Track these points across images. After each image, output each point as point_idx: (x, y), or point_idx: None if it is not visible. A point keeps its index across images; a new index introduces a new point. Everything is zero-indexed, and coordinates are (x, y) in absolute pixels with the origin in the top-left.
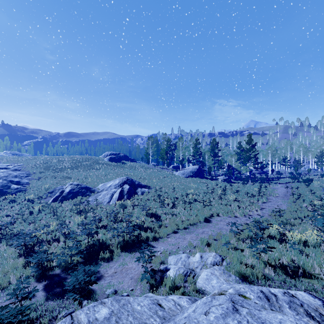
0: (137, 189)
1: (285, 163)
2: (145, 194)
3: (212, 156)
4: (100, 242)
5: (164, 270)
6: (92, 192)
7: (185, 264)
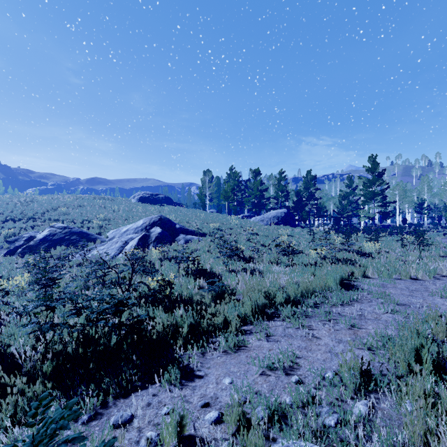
0: (178, 236)
1: (422, 210)
2: (191, 243)
3: (307, 198)
4: None
5: None
6: (91, 242)
7: None
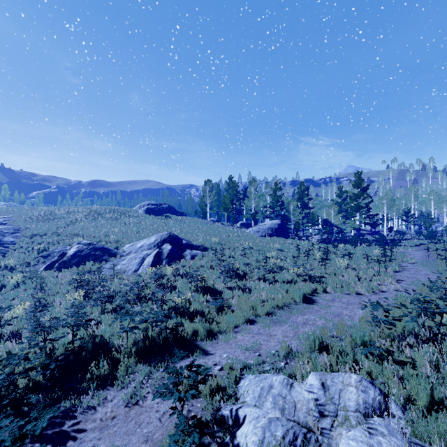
0: (185, 251)
1: (408, 218)
2: (196, 258)
3: (300, 208)
4: (96, 341)
5: (228, 419)
6: (112, 256)
7: (282, 405)
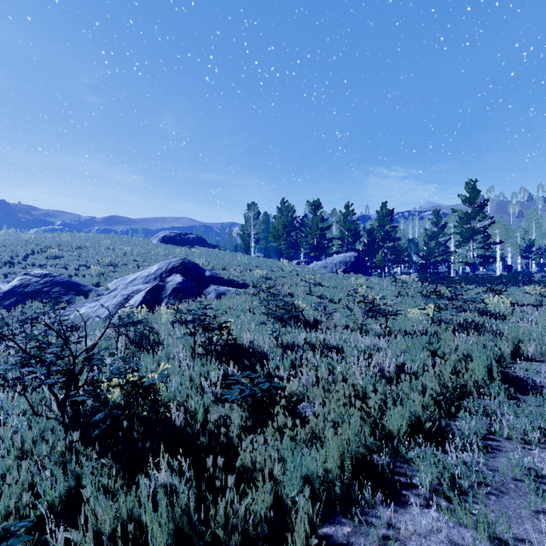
0: (207, 288)
1: (530, 254)
2: (226, 297)
3: (381, 239)
4: None
5: None
6: (82, 296)
7: None
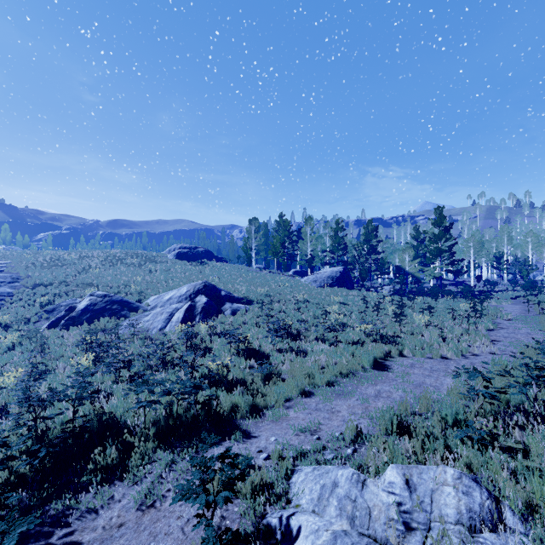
0: (224, 305)
1: (500, 265)
2: (238, 313)
3: (367, 252)
4: (104, 420)
5: (277, 531)
6: (133, 311)
7: (352, 512)
